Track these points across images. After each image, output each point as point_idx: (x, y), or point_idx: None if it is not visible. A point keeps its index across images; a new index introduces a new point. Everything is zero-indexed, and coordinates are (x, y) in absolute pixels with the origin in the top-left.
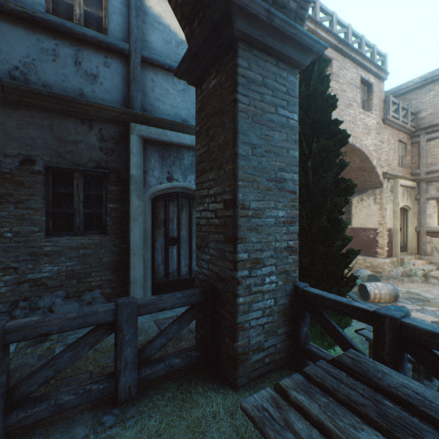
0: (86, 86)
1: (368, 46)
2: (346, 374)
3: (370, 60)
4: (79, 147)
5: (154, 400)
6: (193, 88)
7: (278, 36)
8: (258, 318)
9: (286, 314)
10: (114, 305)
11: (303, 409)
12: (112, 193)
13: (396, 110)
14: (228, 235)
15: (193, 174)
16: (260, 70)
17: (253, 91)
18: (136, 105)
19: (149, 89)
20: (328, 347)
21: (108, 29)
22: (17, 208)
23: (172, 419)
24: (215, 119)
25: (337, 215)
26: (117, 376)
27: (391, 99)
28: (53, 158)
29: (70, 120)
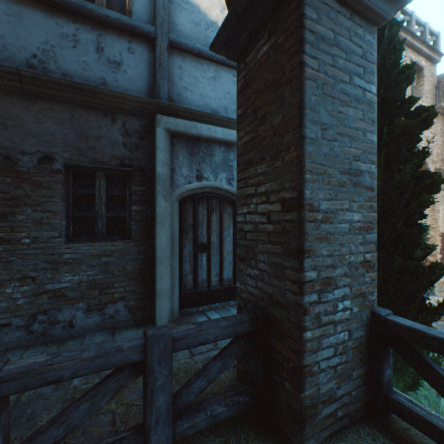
0: (108, 75)
1: (419, 24)
2: None
3: (422, 40)
4: (101, 142)
5: None
6: (224, 76)
7: None
8: (329, 358)
9: (362, 351)
10: (142, 338)
11: None
12: (137, 193)
13: None
14: (288, 246)
15: (225, 172)
16: (331, 25)
17: (323, 52)
18: (163, 95)
19: (177, 77)
20: (407, 388)
21: (132, 10)
22: (35, 211)
23: None
24: (266, 95)
25: (416, 218)
26: (146, 433)
27: None
28: (74, 155)
29: (92, 113)
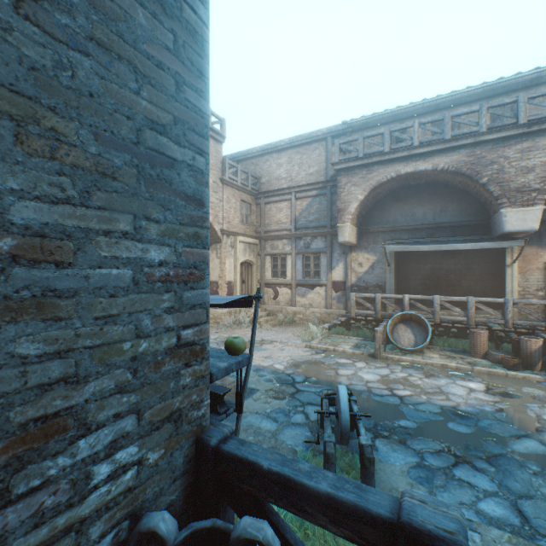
0: None
1: None
2: None
3: None
4: None
5: None
6: None
7: None
8: None
9: None
10: None
11: None
12: None
13: (236, 173)
14: None
15: None
16: None
17: None
18: None
19: None
20: None
21: None
22: None
23: None
24: None
25: None
26: None
27: (228, 162)
28: None
29: None
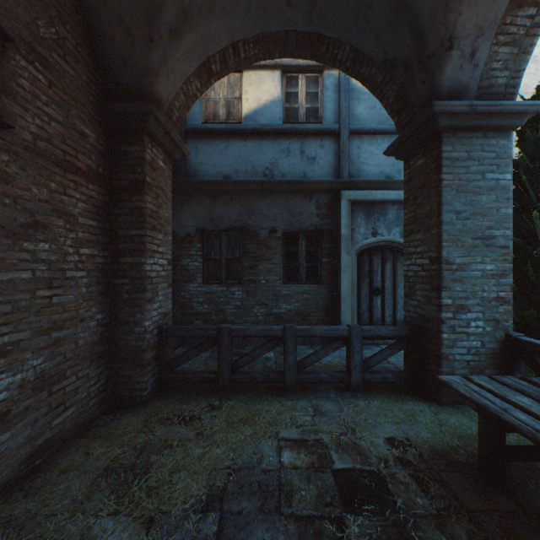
0: (307, 168)
1: None
2: (527, 383)
3: None
4: (303, 216)
5: (374, 395)
6: None
7: (483, 115)
8: (463, 355)
9: (495, 358)
10: (347, 327)
11: (480, 385)
12: (326, 249)
13: None
14: (433, 285)
15: (397, 227)
16: (464, 148)
17: (457, 167)
18: (345, 173)
19: (355, 156)
20: None
21: (322, 117)
22: (267, 264)
23: (388, 404)
24: (421, 191)
25: None
26: (350, 372)
27: None
28: (287, 226)
29: (297, 197)
